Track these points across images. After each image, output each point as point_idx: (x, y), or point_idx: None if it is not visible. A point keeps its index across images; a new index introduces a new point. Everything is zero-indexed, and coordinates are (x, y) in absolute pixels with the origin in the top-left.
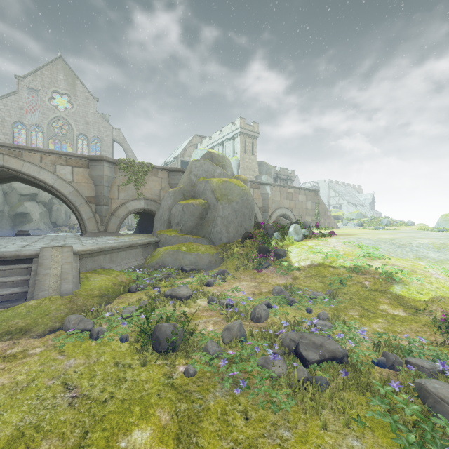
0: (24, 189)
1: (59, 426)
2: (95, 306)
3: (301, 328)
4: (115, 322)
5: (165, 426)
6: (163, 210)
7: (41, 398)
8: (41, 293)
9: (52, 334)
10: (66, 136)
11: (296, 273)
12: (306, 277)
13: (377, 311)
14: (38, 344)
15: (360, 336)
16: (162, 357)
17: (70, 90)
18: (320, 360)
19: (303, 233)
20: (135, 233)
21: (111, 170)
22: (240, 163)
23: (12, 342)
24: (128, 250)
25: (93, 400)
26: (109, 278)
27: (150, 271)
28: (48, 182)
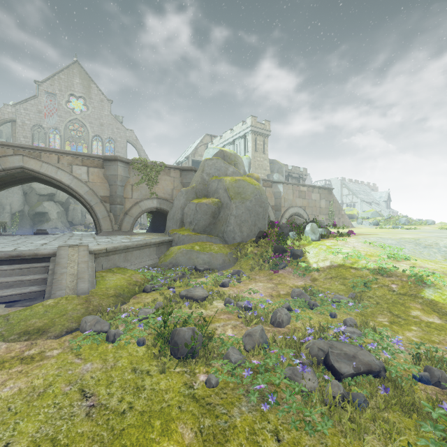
0: (43, 190)
1: (77, 439)
2: (111, 307)
3: (327, 335)
4: (131, 323)
5: (188, 446)
6: (176, 209)
7: (57, 406)
8: (58, 292)
9: (69, 336)
10: (81, 138)
11: (315, 274)
12: (326, 279)
13: (408, 317)
14: (55, 345)
15: (394, 345)
16: (181, 364)
17: (85, 93)
18: (354, 373)
19: (320, 232)
20: (147, 232)
21: (125, 170)
22: (251, 161)
23: (30, 342)
24: (142, 249)
25: (111, 411)
26: (124, 278)
27: (164, 270)
28: (64, 182)
